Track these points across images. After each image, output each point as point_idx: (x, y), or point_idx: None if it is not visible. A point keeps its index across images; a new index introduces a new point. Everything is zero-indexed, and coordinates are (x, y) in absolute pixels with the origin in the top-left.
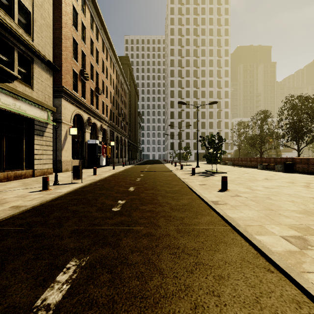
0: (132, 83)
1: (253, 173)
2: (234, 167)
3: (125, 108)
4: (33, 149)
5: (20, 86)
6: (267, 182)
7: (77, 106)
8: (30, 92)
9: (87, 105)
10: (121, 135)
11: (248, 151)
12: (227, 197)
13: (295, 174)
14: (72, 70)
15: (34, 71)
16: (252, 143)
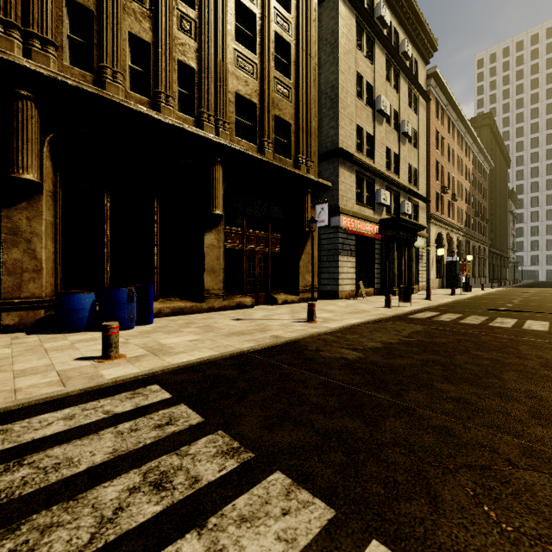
0: (496, 146)
1: None
2: None
3: (485, 198)
4: (417, 270)
5: None
6: None
7: (438, 226)
8: None
9: (446, 221)
10: (479, 242)
11: None
12: None
13: None
14: (435, 193)
15: (418, 212)
16: None
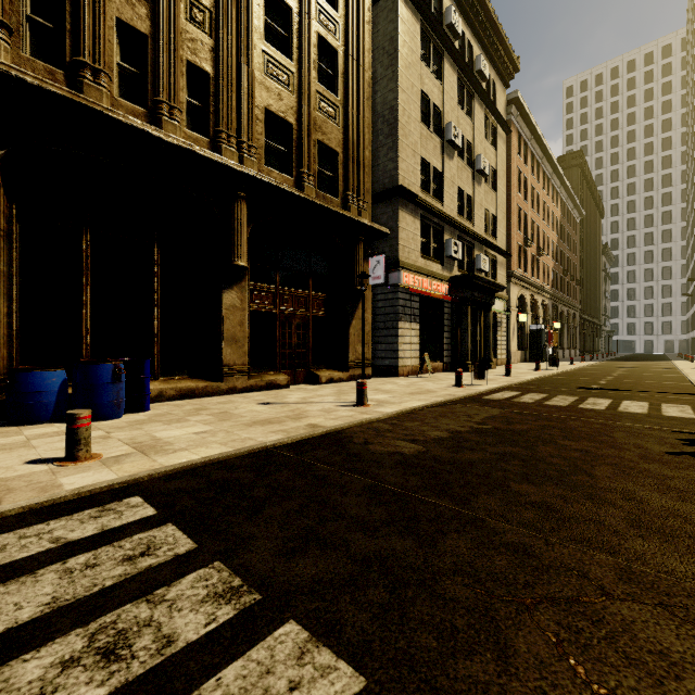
0: (588, 192)
1: None
2: None
3: (575, 253)
4: (496, 340)
5: None
6: None
7: (520, 286)
8: None
9: (529, 280)
10: (568, 307)
11: None
12: None
13: None
14: (517, 245)
15: (497, 269)
16: None
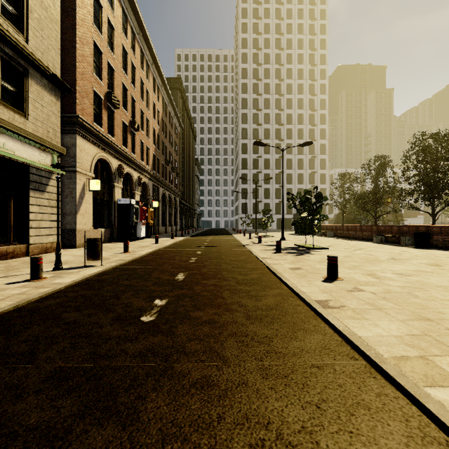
0: (187, 117)
1: (368, 249)
2: (337, 240)
3: (176, 153)
4: (28, 212)
5: (5, 112)
6: (396, 264)
7: (101, 147)
8: (22, 122)
9: (117, 147)
10: (170, 192)
11: (355, 216)
12: (341, 293)
13: (433, 251)
14: (93, 92)
15: (28, 90)
16: (363, 203)
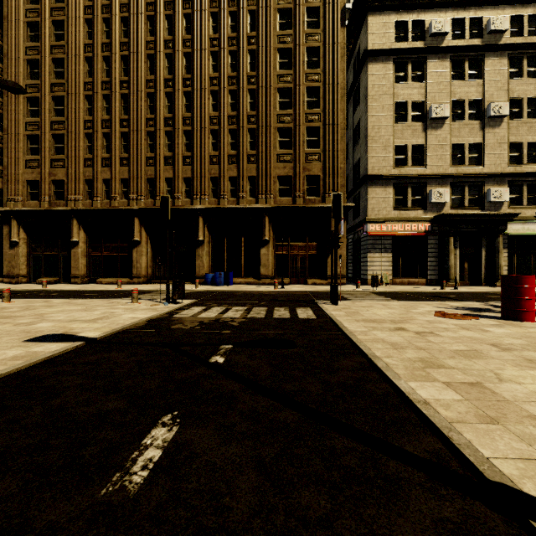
0: None
1: None
2: None
3: None
4: None
5: (529, 211)
6: None
7: None
8: None
9: None
10: None
11: None
12: None
13: None
14: None
15: None
16: None
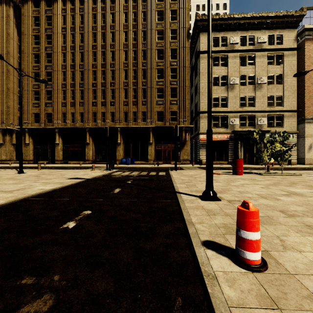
0: None
1: None
2: None
3: None
4: None
5: (277, 129)
6: None
7: None
8: (282, 129)
9: None
10: None
11: None
12: (311, 171)
13: None
14: None
15: (283, 119)
16: None
